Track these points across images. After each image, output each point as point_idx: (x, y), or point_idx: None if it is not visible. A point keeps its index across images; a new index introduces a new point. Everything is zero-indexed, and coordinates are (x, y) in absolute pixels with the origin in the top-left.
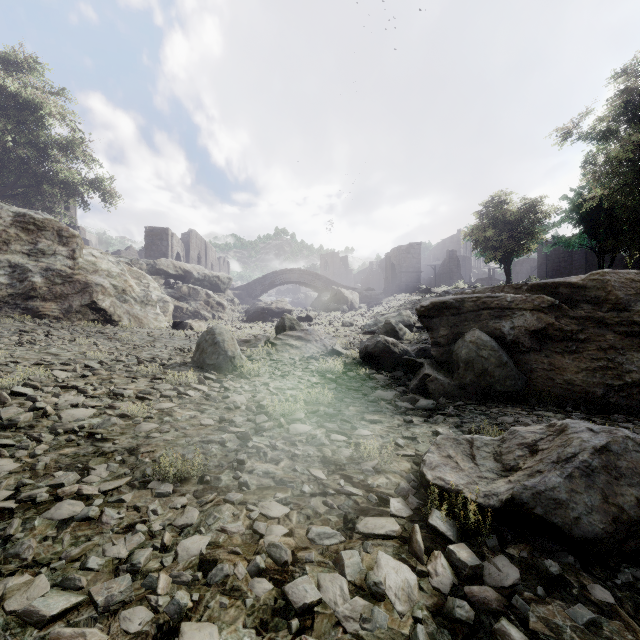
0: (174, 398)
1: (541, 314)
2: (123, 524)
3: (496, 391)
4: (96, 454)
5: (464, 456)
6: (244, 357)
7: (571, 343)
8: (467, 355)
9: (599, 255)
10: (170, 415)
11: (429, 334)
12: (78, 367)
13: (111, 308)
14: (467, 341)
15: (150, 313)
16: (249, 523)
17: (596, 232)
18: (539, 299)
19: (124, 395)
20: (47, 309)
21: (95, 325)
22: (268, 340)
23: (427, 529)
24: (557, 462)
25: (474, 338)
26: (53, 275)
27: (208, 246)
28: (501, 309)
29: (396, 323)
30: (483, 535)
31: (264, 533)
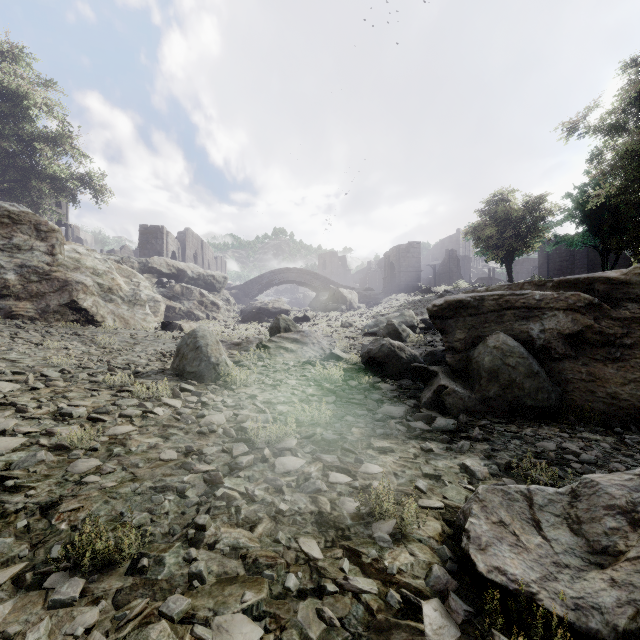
0: (136, 418)
1: (577, 314)
2: None
3: (526, 406)
4: None
5: (524, 522)
6: (231, 363)
7: (614, 349)
8: (491, 363)
9: (603, 254)
10: (123, 444)
11: (443, 338)
12: (31, 377)
13: (93, 308)
14: (490, 346)
15: (138, 313)
16: None
17: (600, 230)
18: (574, 297)
19: (73, 415)
20: (21, 309)
21: (74, 326)
22: (261, 343)
23: None
24: None
25: (499, 343)
26: (29, 272)
27: (205, 245)
28: (528, 309)
29: (399, 324)
30: None
31: None
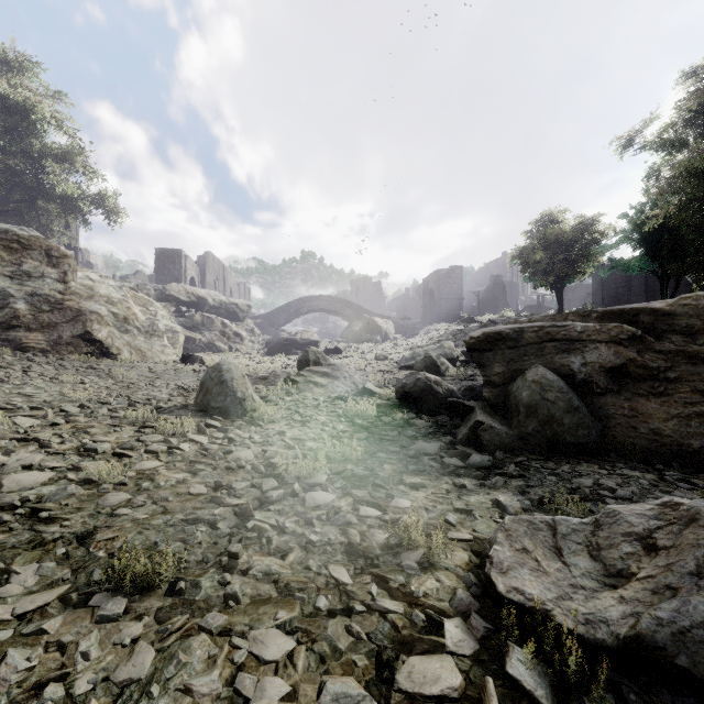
0: (162, 454)
1: (620, 347)
2: (31, 680)
3: (565, 443)
4: (31, 544)
5: (546, 550)
6: (258, 398)
7: (658, 383)
8: (529, 398)
9: (662, 280)
10: (151, 479)
11: (480, 371)
12: (50, 412)
13: (108, 339)
14: (529, 380)
15: (156, 345)
16: (231, 673)
17: (659, 254)
18: (617, 329)
19: (98, 451)
20: (32, 340)
21: (88, 359)
22: (288, 377)
23: (503, 679)
24: (698, 574)
25: (537, 377)
26: (40, 301)
27: (226, 270)
28: (569, 341)
29: (437, 356)
30: (590, 690)
31: (251, 696)
